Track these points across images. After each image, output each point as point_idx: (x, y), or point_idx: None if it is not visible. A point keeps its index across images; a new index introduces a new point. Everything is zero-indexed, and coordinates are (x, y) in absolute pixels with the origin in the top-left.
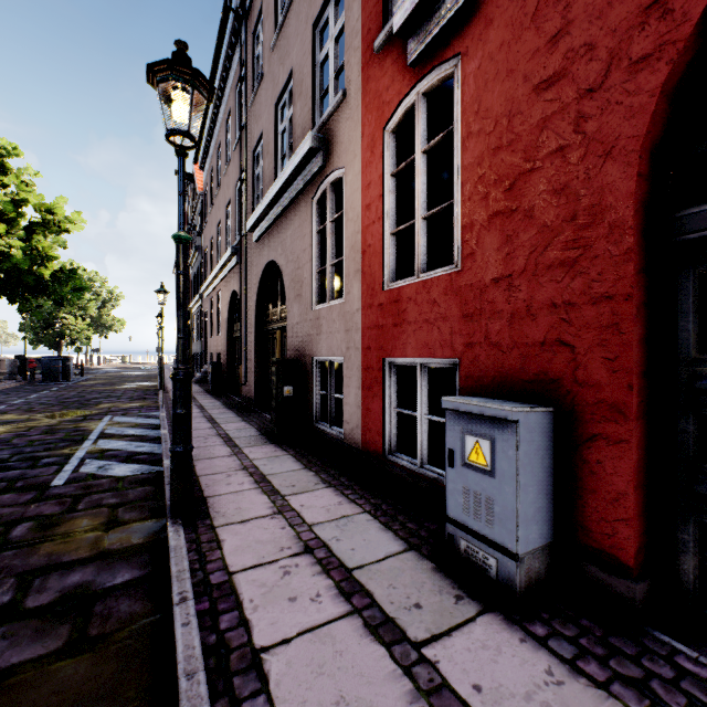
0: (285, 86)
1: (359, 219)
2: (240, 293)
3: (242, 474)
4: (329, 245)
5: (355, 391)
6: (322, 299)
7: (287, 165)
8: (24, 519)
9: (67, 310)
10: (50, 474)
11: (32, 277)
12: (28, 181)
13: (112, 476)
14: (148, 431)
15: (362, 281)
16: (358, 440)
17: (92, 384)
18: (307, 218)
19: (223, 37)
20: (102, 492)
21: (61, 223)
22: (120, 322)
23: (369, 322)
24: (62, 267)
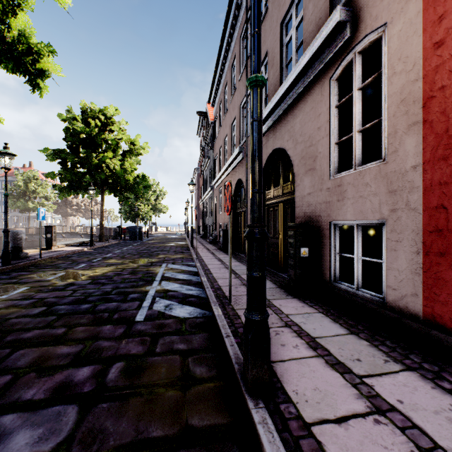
0: (292, 1)
1: (418, 65)
2: (245, 179)
3: (288, 333)
4: (356, 113)
5: (408, 256)
6: (337, 170)
7: (303, 56)
8: (117, 357)
9: (140, 201)
10: (134, 309)
11: (124, 181)
12: (122, 128)
13: (175, 317)
14: (191, 276)
15: (425, 132)
16: (415, 310)
17: (153, 243)
18: (323, 98)
19: (232, 2)
20: (171, 333)
21: (138, 150)
22: (165, 207)
23: (441, 176)
24: (138, 175)
